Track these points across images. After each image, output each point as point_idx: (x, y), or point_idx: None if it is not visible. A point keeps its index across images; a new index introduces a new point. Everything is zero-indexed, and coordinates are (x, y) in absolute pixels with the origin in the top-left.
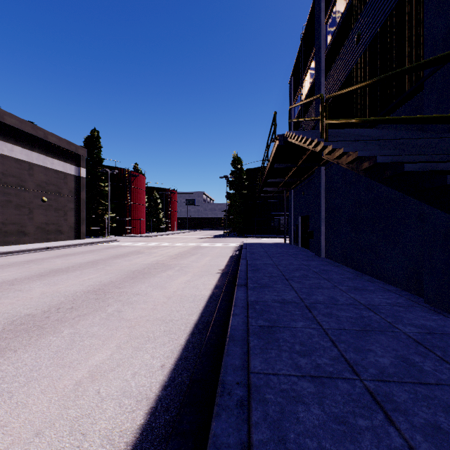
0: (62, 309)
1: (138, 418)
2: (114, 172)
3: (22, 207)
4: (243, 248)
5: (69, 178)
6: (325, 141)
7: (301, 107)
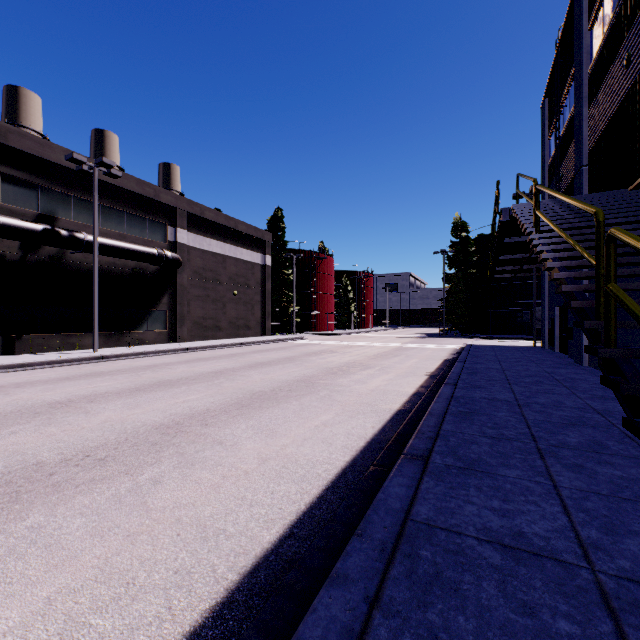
0: (283, 390)
1: (360, 443)
2: (299, 256)
3: (218, 302)
4: (464, 350)
5: (256, 268)
6: (535, 232)
7: (557, 146)
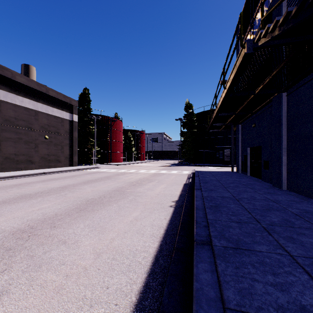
0: None
1: None
2: (99, 118)
3: (30, 143)
4: (195, 176)
5: (65, 122)
6: None
7: None
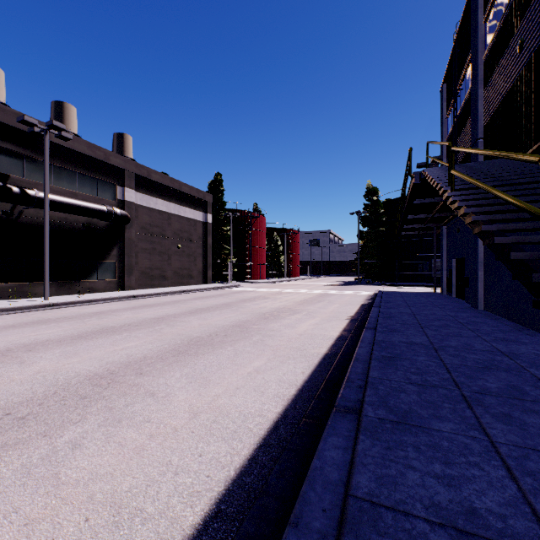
0: (219, 335)
1: (292, 391)
2: (236, 215)
3: (163, 254)
4: (377, 296)
5: (198, 225)
6: (451, 190)
7: (455, 123)
